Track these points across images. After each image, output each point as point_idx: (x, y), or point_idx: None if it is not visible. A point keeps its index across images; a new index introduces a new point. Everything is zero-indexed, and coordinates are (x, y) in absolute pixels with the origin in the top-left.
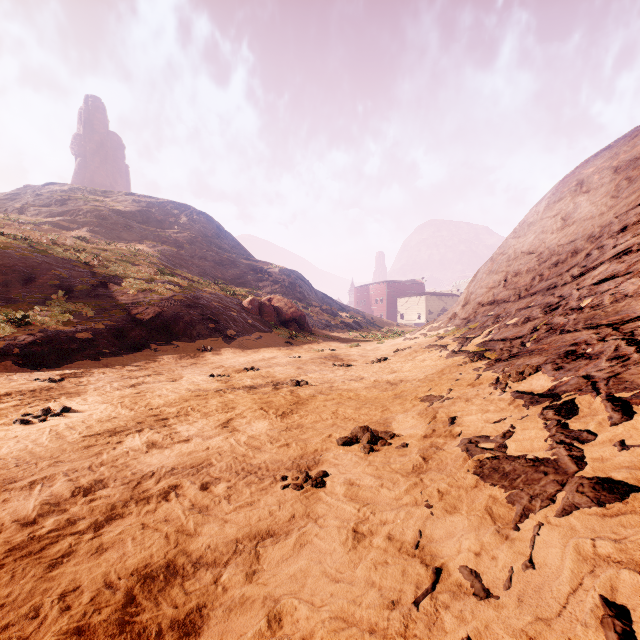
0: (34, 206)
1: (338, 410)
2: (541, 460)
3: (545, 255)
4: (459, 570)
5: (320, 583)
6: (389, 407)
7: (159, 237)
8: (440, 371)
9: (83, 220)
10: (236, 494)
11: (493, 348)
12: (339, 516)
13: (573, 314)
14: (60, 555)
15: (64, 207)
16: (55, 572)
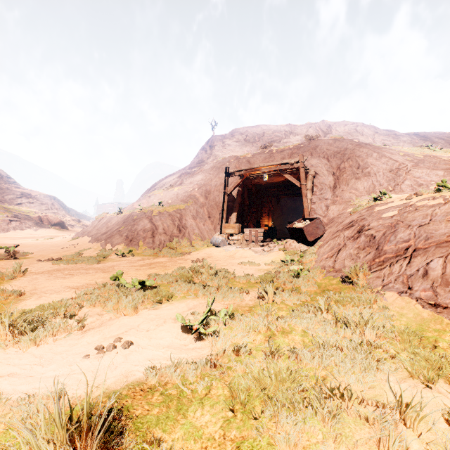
0: None
1: None
2: None
3: None
4: None
5: None
6: None
7: None
8: None
9: None
10: None
11: None
12: None
13: None
14: None
15: None
16: None
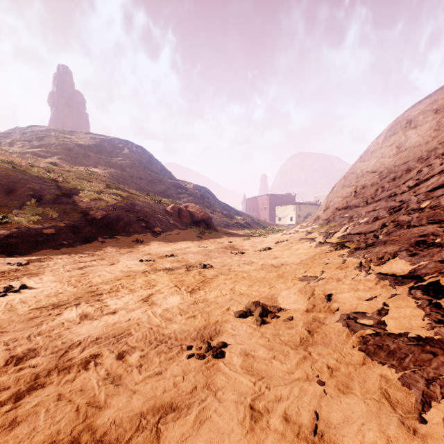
0: (20, 141)
1: (235, 287)
2: (425, 339)
3: (385, 173)
4: None
5: None
6: (274, 285)
7: (108, 163)
8: (312, 257)
9: (55, 151)
10: (147, 363)
11: (351, 240)
12: (236, 389)
13: (415, 213)
14: None
15: (41, 142)
16: None
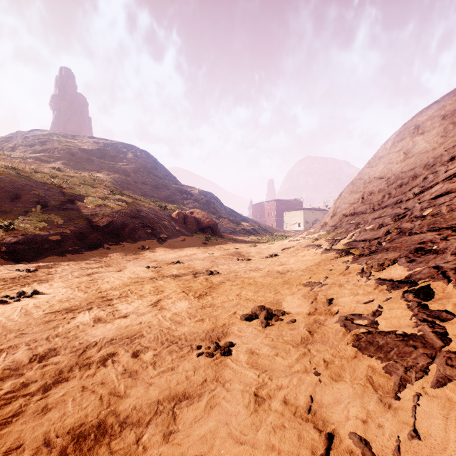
0: (22, 146)
1: (241, 293)
2: (409, 335)
3: (392, 179)
4: (349, 437)
5: (226, 445)
6: (280, 291)
7: (112, 168)
8: (317, 264)
9: (57, 156)
10: (160, 361)
11: (356, 246)
12: (242, 381)
13: (418, 221)
14: (11, 415)
15: (44, 146)
16: (4, 431)
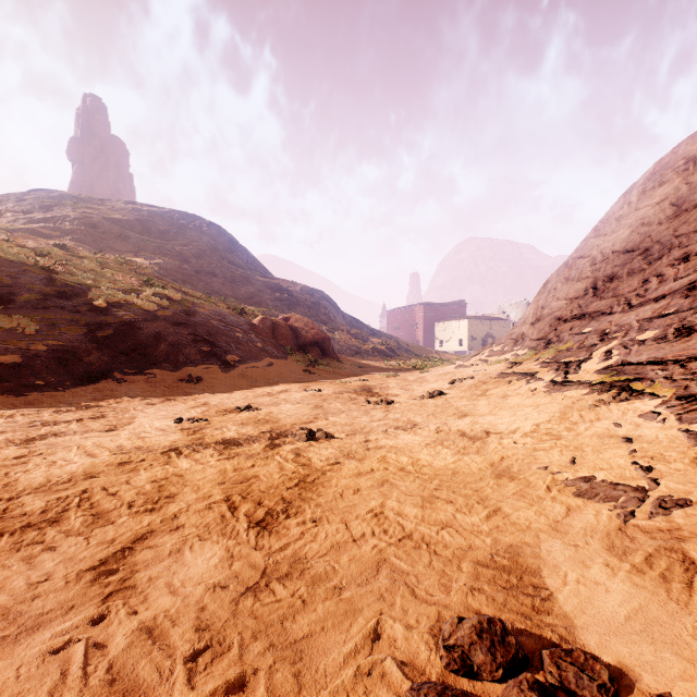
0: (12, 212)
1: (385, 505)
2: None
3: (656, 250)
4: None
5: None
6: (499, 505)
7: (160, 249)
8: (560, 417)
9: (68, 228)
10: None
11: (644, 376)
12: None
13: None
14: None
15: (48, 213)
16: None
